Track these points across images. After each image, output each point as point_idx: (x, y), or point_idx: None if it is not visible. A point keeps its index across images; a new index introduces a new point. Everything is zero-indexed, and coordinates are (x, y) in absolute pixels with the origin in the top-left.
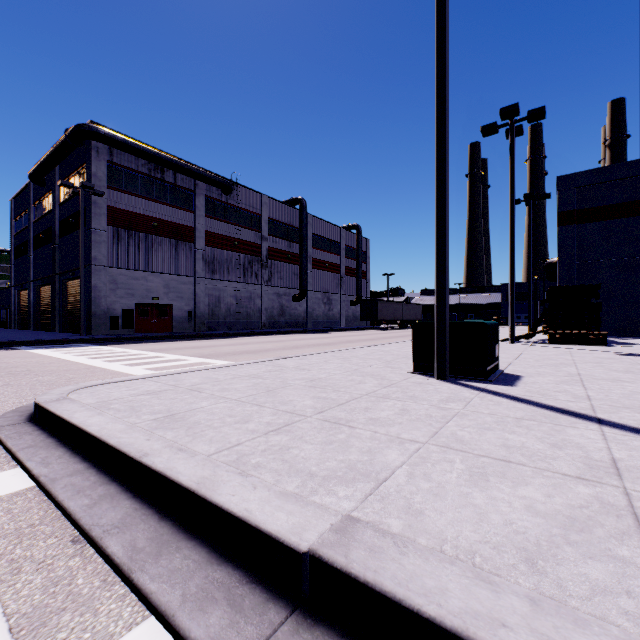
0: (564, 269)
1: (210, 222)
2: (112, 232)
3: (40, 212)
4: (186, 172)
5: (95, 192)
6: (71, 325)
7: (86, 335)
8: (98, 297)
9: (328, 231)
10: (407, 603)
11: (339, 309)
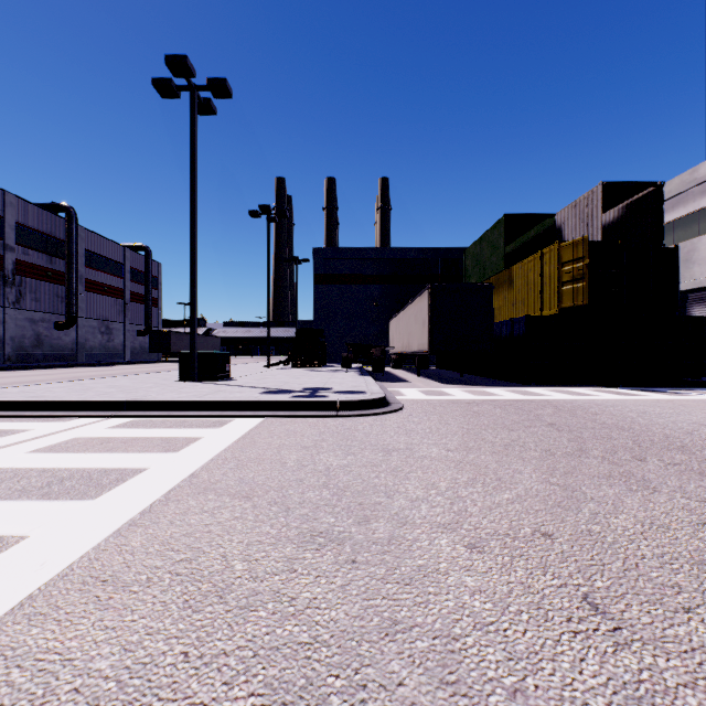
0: (317, 316)
1: None
2: None
3: None
4: None
5: None
6: None
7: None
8: None
9: (107, 249)
10: (149, 400)
11: (123, 340)
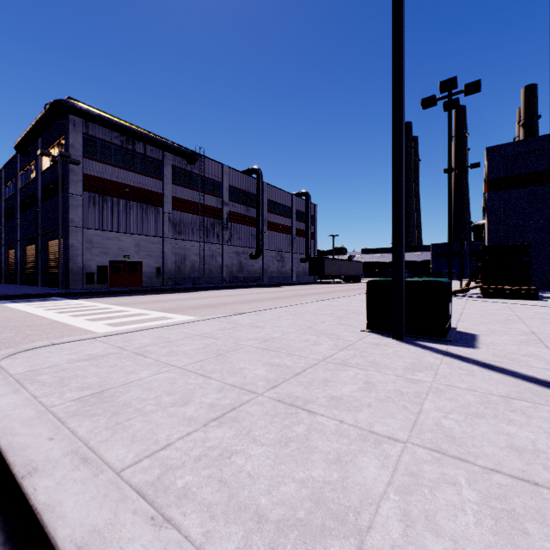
0: (492, 230)
1: (176, 189)
2: (88, 197)
3: (25, 180)
4: (155, 144)
5: (72, 161)
6: (52, 280)
7: (63, 289)
8: (75, 255)
9: (281, 197)
10: None
11: (291, 266)
